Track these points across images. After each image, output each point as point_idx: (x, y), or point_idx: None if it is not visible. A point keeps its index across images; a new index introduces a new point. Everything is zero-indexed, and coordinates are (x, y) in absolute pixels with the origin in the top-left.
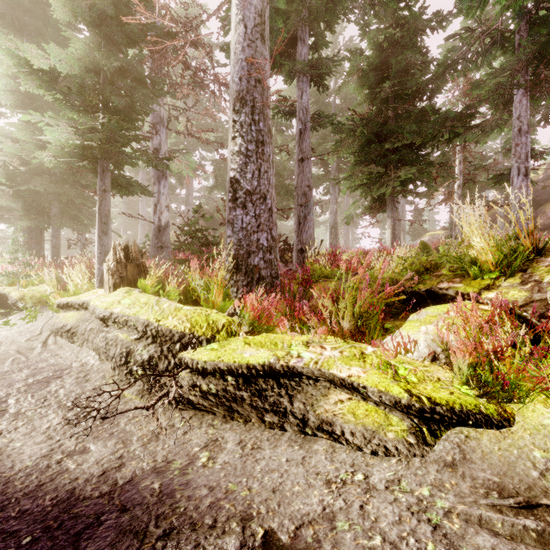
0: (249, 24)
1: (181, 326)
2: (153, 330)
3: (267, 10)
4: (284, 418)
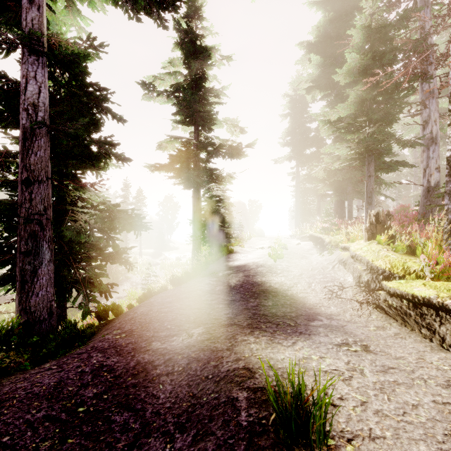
0: None
1: (384, 266)
2: (369, 265)
3: None
4: (432, 334)
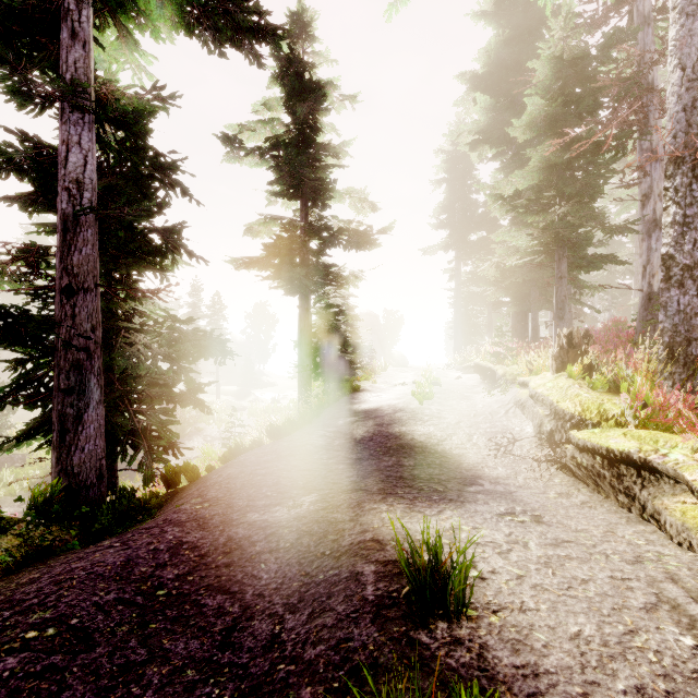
0: (689, 62)
1: (572, 409)
2: (553, 409)
3: None
4: (631, 501)
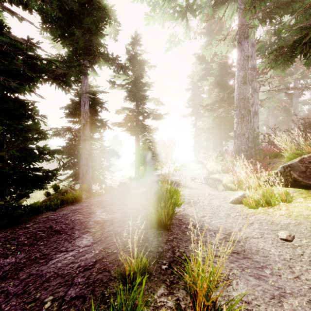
0: (239, 82)
1: (211, 170)
2: (207, 170)
3: (248, 70)
4: (216, 188)
